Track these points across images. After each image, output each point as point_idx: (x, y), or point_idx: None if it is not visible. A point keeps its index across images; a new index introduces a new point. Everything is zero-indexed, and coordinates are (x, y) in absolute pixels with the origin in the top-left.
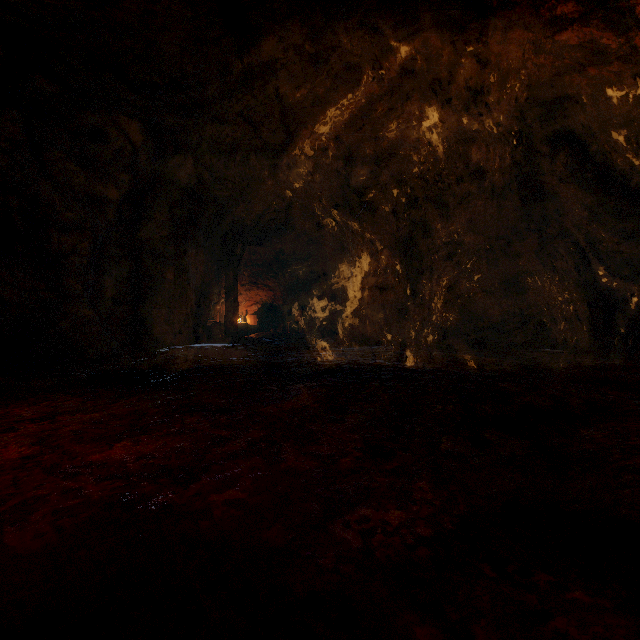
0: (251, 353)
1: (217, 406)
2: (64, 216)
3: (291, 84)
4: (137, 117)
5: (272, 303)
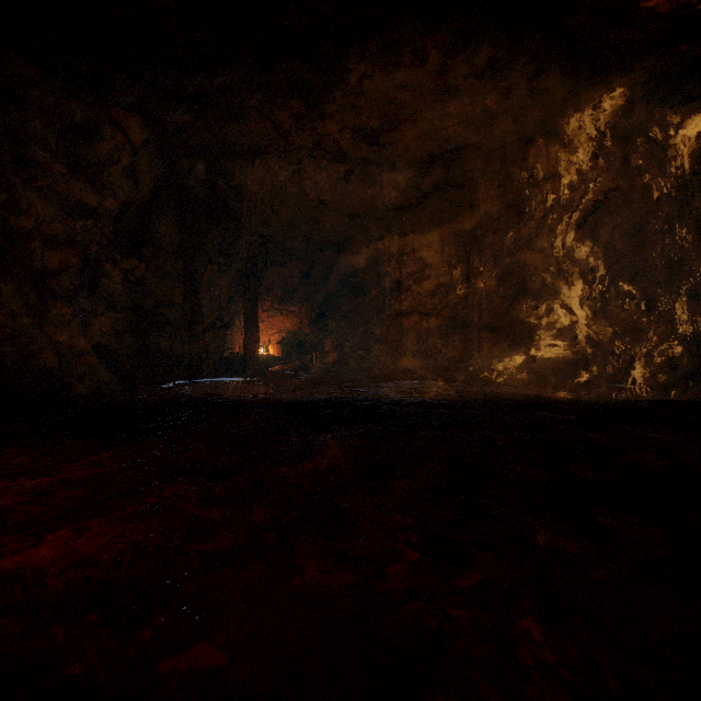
0: (271, 389)
1: (214, 466)
2: (49, 227)
3: (318, 69)
4: (136, 111)
5: (298, 331)
